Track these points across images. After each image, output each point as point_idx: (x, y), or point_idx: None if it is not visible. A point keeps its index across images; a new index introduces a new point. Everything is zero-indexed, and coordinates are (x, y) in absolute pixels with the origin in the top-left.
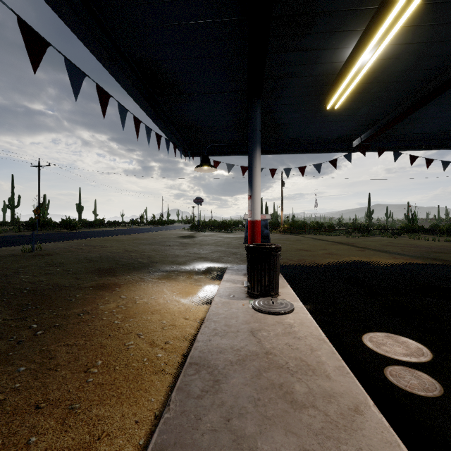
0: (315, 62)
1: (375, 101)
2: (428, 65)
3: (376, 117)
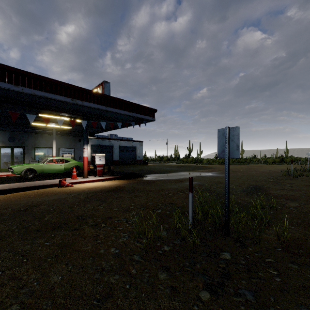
0: None
1: None
2: None
3: None
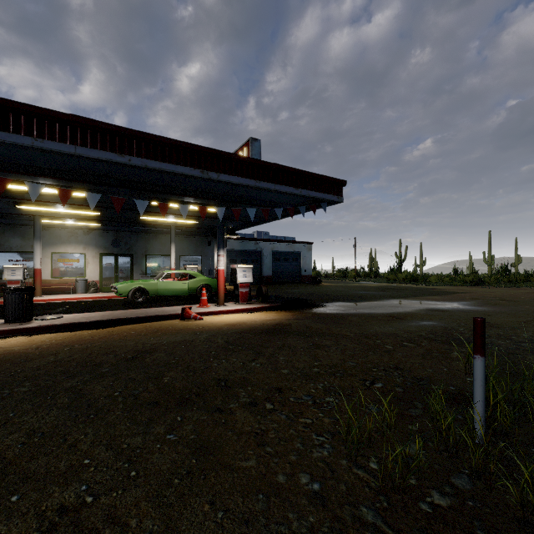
0: (32, 177)
1: None
2: None
3: None
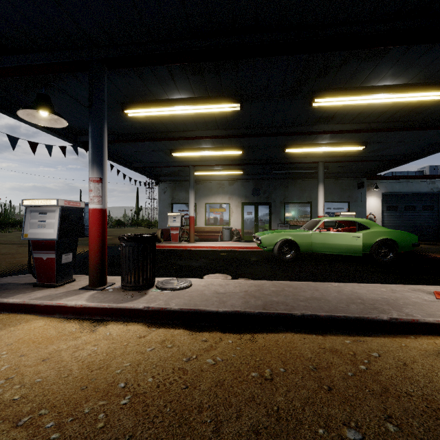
0: (163, 85)
1: (139, 124)
2: (178, 126)
3: (123, 131)
